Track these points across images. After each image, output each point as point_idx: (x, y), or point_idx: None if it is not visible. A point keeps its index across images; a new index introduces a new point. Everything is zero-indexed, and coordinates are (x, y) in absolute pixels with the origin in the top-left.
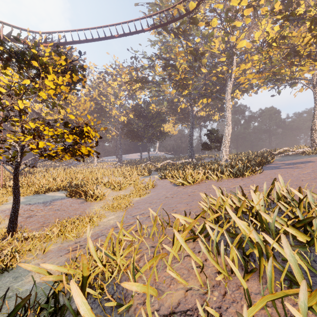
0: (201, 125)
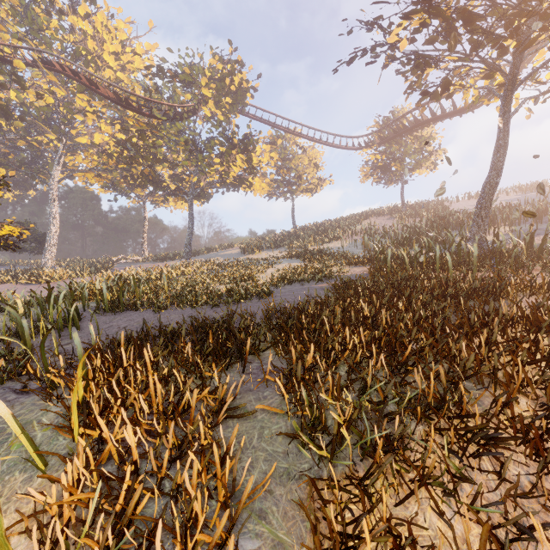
0: None
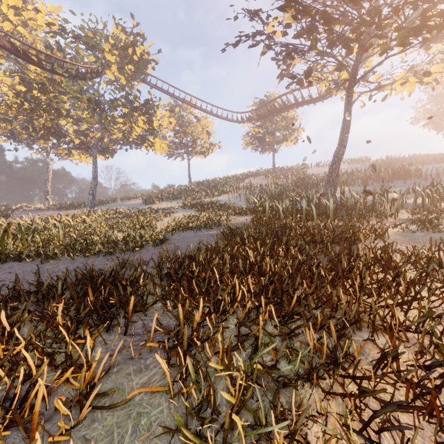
0: None
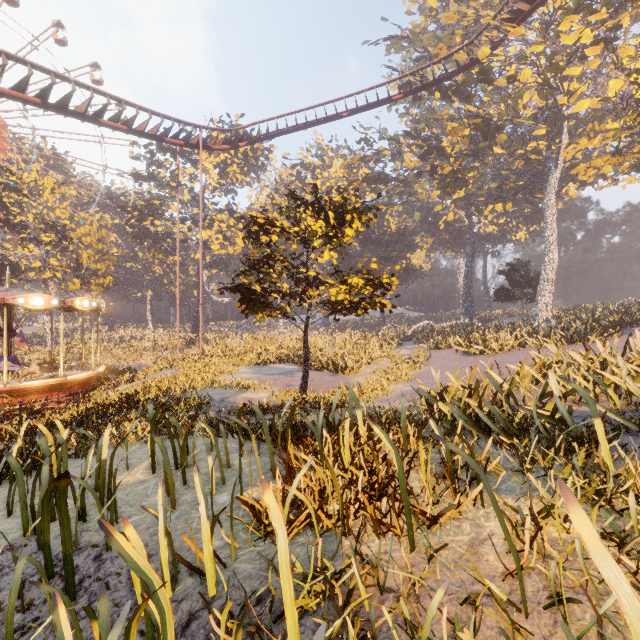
0: (486, 252)
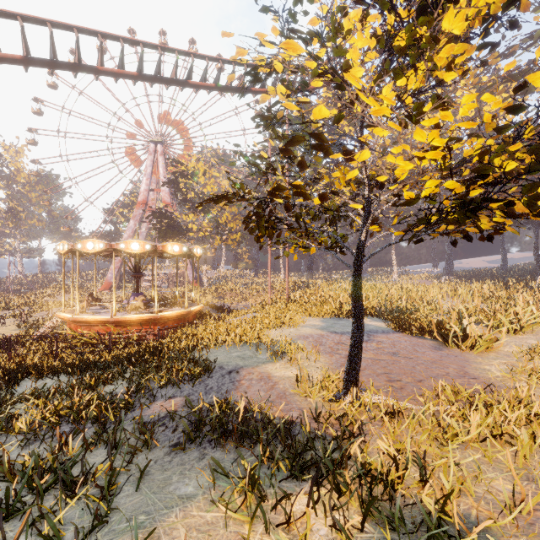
0: None
